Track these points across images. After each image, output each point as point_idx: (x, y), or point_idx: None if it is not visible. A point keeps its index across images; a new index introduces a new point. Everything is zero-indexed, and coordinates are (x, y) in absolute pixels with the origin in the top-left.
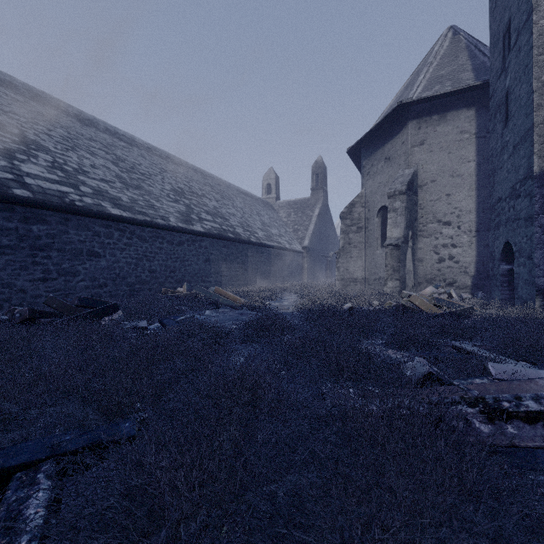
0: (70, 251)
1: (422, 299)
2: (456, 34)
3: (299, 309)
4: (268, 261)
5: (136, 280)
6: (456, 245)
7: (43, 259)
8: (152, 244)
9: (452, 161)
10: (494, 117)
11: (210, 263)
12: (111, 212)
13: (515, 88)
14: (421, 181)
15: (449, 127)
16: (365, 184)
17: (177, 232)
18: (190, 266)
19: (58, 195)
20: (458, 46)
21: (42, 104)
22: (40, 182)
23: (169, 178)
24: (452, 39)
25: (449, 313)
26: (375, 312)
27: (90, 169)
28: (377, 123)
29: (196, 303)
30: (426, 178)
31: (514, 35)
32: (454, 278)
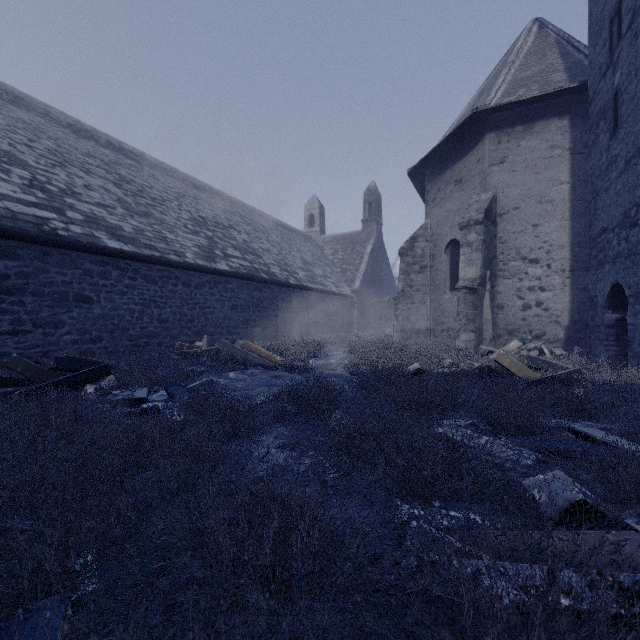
0: (50, 295)
1: (513, 359)
2: (542, 27)
3: (350, 370)
4: (310, 307)
5: (141, 332)
6: (546, 288)
7: (13, 306)
8: (163, 286)
9: (540, 183)
10: (596, 127)
11: (238, 311)
12: (107, 244)
13: (629, 86)
14: (501, 208)
15: (536, 140)
16: (430, 213)
17: (195, 271)
18: (213, 314)
19: (34, 221)
20: (546, 41)
21: (25, 110)
22: (10, 204)
23: (188, 204)
24: (538, 34)
25: (550, 378)
26: (453, 377)
27: (83, 190)
28: (446, 137)
29: (218, 361)
30: (507, 205)
31: (628, 17)
32: (542, 329)
